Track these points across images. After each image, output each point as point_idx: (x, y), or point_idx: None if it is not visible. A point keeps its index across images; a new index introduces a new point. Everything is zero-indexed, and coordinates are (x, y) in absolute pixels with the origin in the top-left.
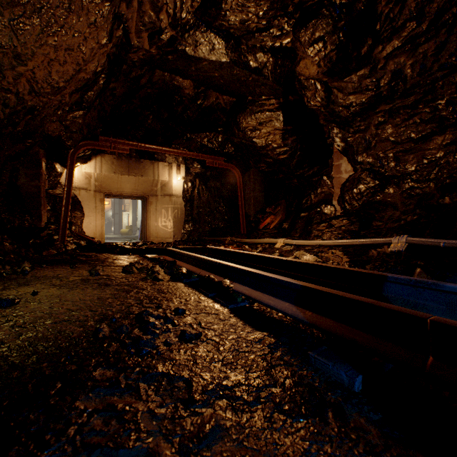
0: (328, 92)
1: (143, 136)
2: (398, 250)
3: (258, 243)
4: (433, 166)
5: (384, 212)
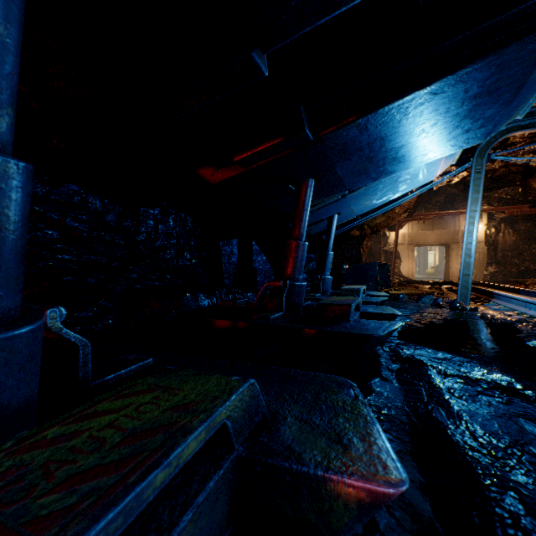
0: None
1: (444, 200)
2: None
3: None
4: None
5: None
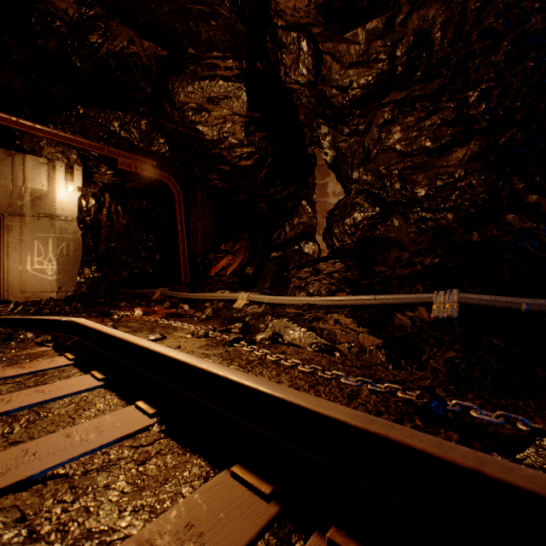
0: (319, 59)
1: None
2: (450, 316)
3: (207, 300)
4: (451, 190)
5: (388, 252)
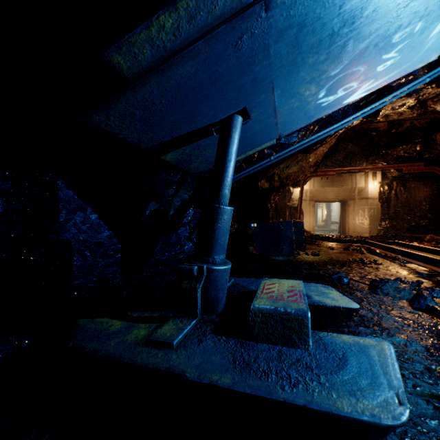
0: None
1: (343, 158)
2: None
3: None
4: None
5: None
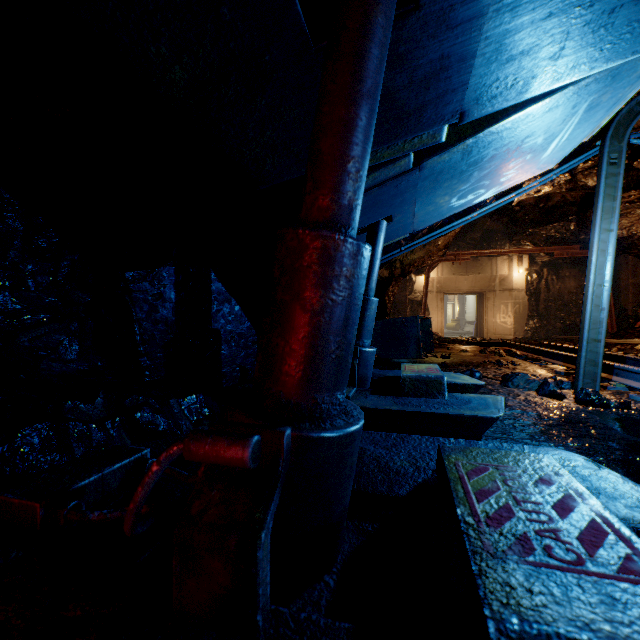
0: None
1: (480, 237)
2: None
3: (617, 344)
4: None
5: None
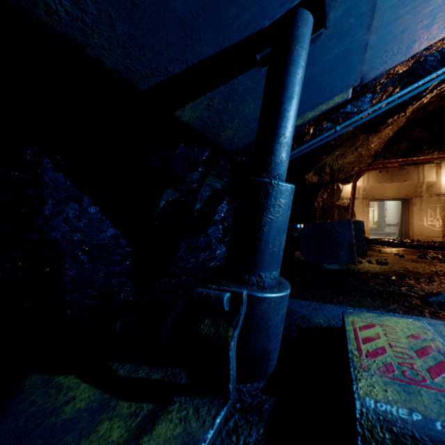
0: None
1: (406, 147)
2: None
3: None
4: None
5: None
